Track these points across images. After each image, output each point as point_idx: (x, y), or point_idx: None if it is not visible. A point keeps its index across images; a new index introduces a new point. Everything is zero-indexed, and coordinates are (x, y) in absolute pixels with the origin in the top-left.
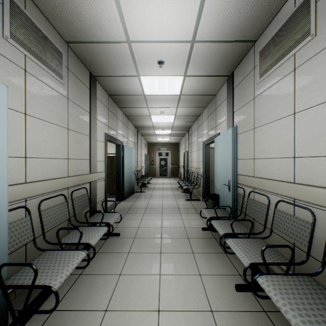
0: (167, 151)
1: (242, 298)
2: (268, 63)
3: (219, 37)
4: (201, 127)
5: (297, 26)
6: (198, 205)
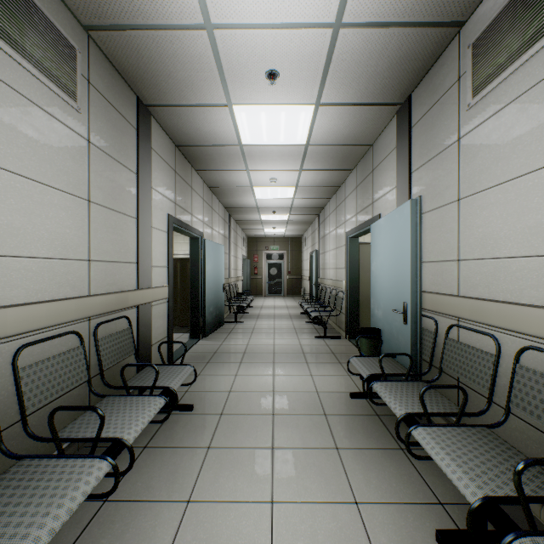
0: (281, 250)
1: None
2: (494, 63)
3: (390, 15)
4: (343, 207)
5: None
6: (339, 347)
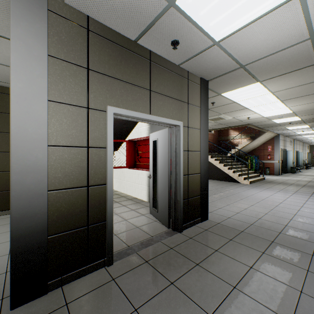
0: None
1: None
2: None
3: None
4: None
5: None
6: None
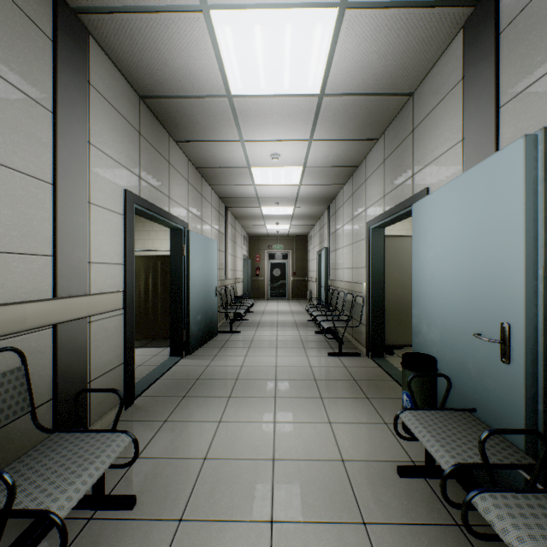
0: (285, 250)
1: None
2: None
3: None
4: (362, 191)
5: None
6: (362, 370)
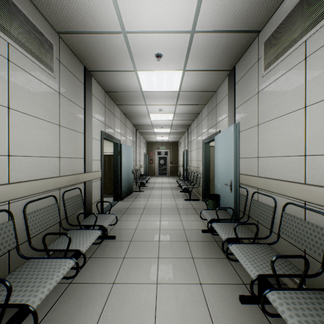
0: (166, 149)
1: (248, 313)
2: (274, 54)
3: (221, 27)
4: (201, 125)
5: (309, 9)
6: (198, 205)
